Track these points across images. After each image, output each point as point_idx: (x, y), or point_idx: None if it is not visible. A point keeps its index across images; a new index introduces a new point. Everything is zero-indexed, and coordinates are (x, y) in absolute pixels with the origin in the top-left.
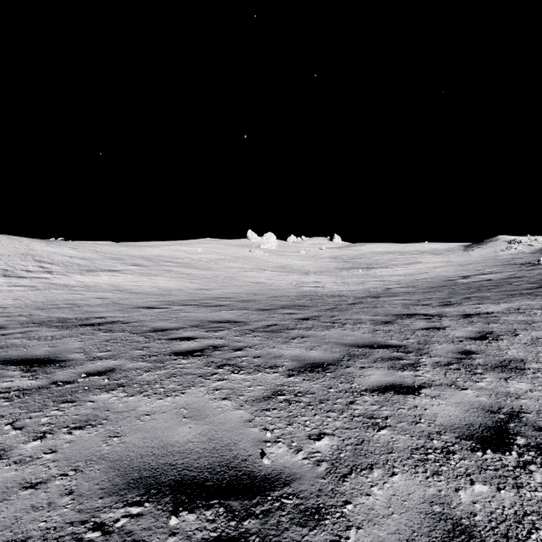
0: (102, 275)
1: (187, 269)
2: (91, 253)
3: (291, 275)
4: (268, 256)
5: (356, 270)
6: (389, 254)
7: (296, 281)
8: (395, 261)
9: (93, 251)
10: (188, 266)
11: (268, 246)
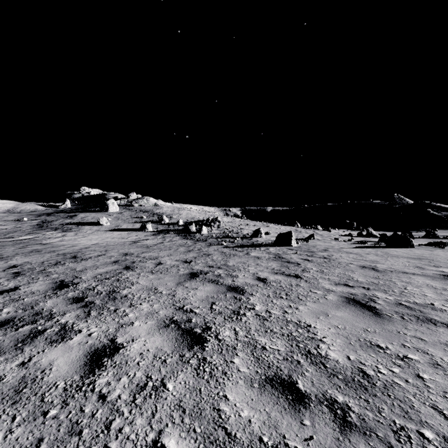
0: None
1: None
2: None
3: None
4: None
5: None
6: None
7: None
8: None
9: None
10: None
11: None
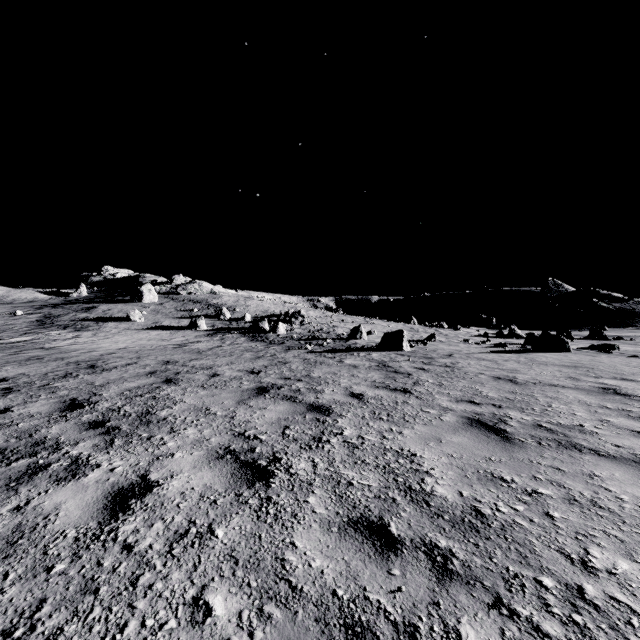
0: None
1: None
2: None
3: None
4: None
5: None
6: None
7: None
8: None
9: None
10: None
11: None
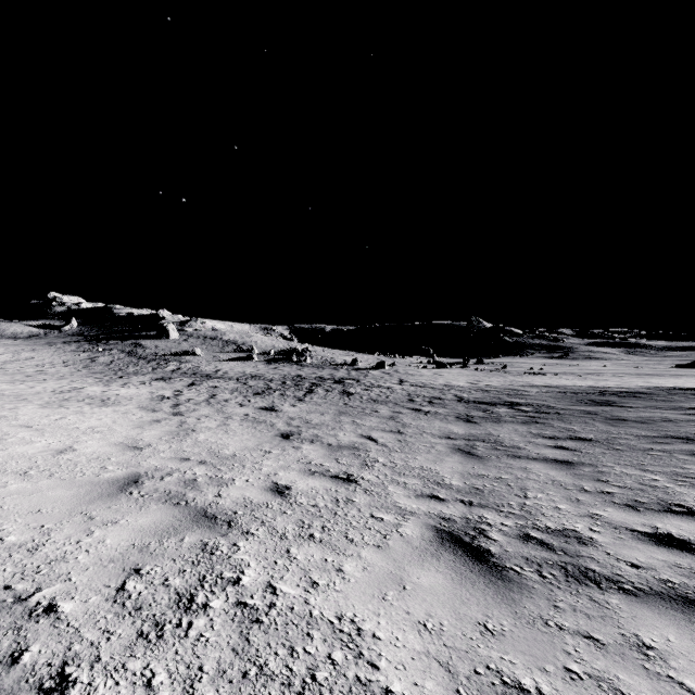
0: None
1: None
2: None
3: None
4: None
5: None
6: None
7: None
8: None
9: None
10: None
11: None
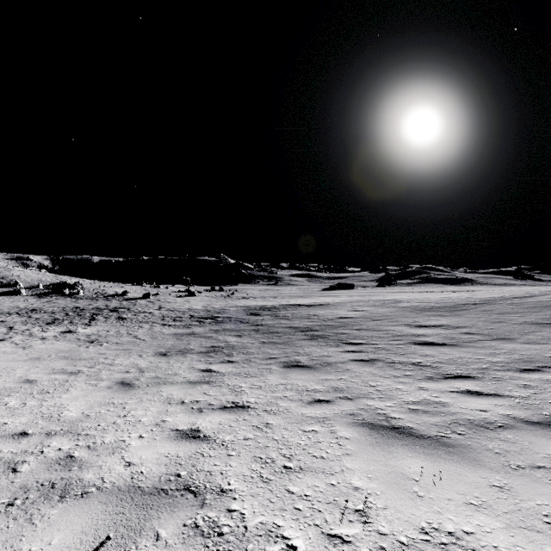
0: None
1: None
2: None
3: None
4: None
5: None
6: None
7: None
8: None
9: None
10: None
11: None
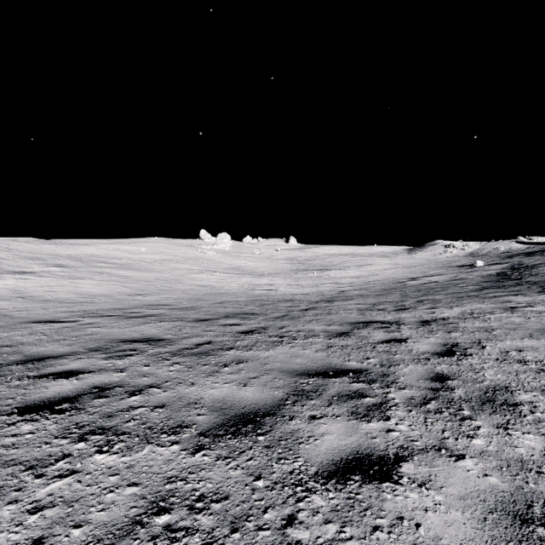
0: (6, 278)
1: (124, 271)
2: (0, 251)
3: (244, 277)
4: (221, 257)
5: (311, 272)
6: (342, 256)
7: (249, 284)
8: (348, 263)
9: (4, 248)
10: (126, 267)
11: (221, 246)
